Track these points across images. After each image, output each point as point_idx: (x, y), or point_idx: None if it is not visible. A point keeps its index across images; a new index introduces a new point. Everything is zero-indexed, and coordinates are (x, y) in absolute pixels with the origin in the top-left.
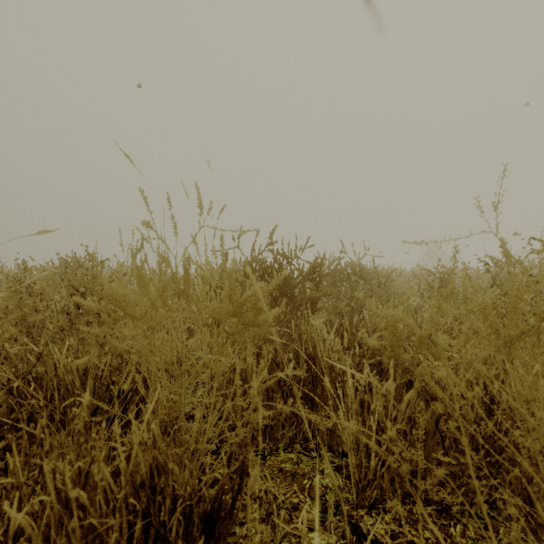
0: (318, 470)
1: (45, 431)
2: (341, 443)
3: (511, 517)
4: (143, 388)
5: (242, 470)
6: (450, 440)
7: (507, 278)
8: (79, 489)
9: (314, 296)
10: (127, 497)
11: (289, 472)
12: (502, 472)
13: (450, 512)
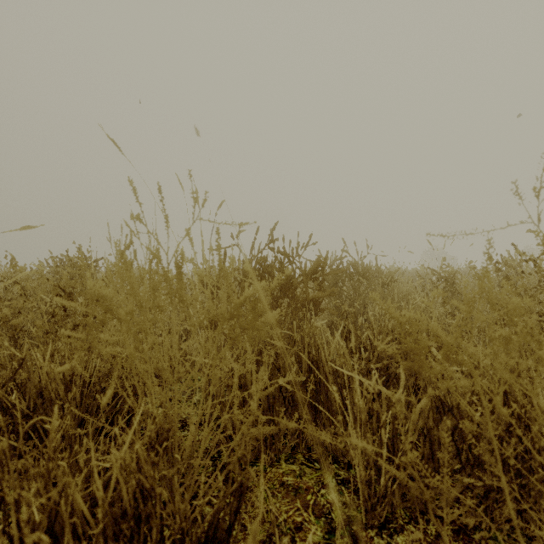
0: (322, 484)
1: (7, 456)
2: (346, 453)
3: (535, 538)
4: (132, 398)
5: (240, 492)
6: (468, 454)
7: (521, 277)
8: (39, 533)
9: (317, 296)
10: (105, 531)
11: (291, 486)
12: (533, 495)
13: (467, 533)
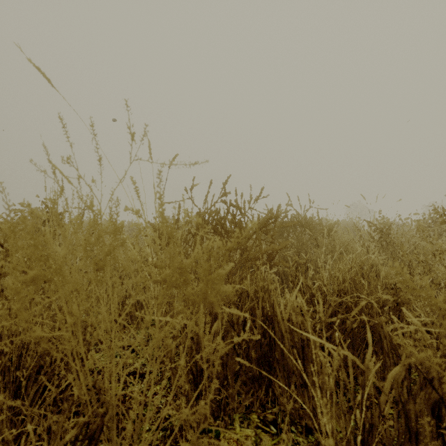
0: None
1: None
2: (304, 416)
3: None
4: (63, 373)
5: None
6: None
7: None
8: None
9: (270, 249)
10: None
11: None
12: None
13: None
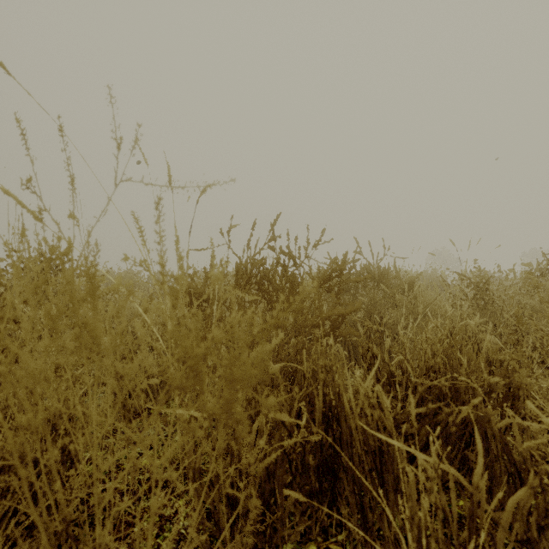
0: None
1: None
2: (382, 548)
3: None
4: (23, 506)
5: None
6: None
7: None
8: None
9: (335, 313)
10: None
11: None
12: None
13: None
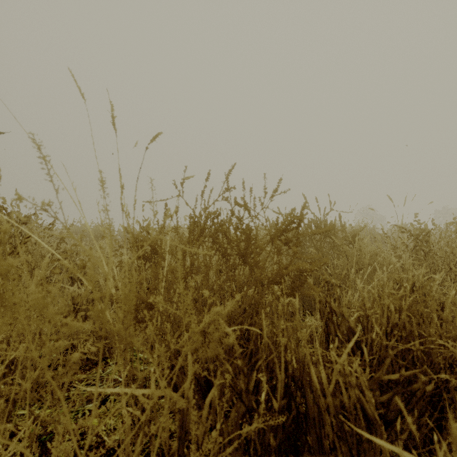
0: None
1: None
2: None
3: None
4: None
5: None
6: None
7: None
8: None
9: (296, 268)
10: None
11: None
12: None
13: None
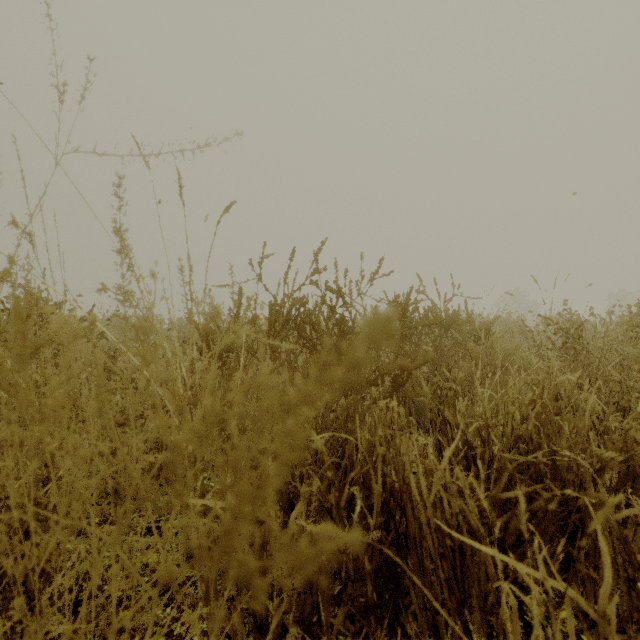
0: None
1: None
2: None
3: None
4: None
5: None
6: None
7: None
8: None
9: (397, 367)
10: None
11: None
12: None
13: None
